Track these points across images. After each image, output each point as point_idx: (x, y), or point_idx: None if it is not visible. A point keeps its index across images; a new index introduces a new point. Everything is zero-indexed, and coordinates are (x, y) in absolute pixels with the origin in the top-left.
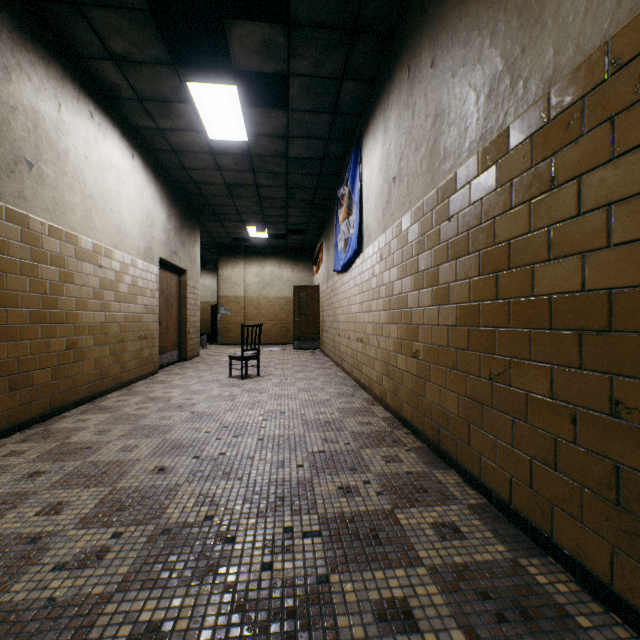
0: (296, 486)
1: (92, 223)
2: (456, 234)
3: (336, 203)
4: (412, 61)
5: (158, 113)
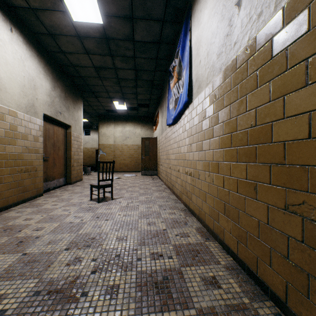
0: None
1: None
2: None
3: (168, 80)
4: None
5: None
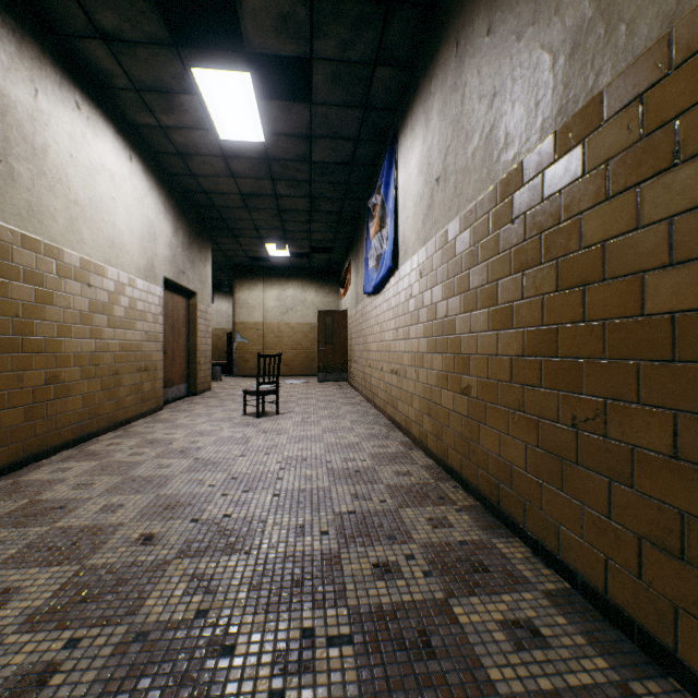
0: (319, 563)
1: (79, 234)
2: (523, 239)
3: (366, 216)
4: (461, 33)
5: (159, 107)
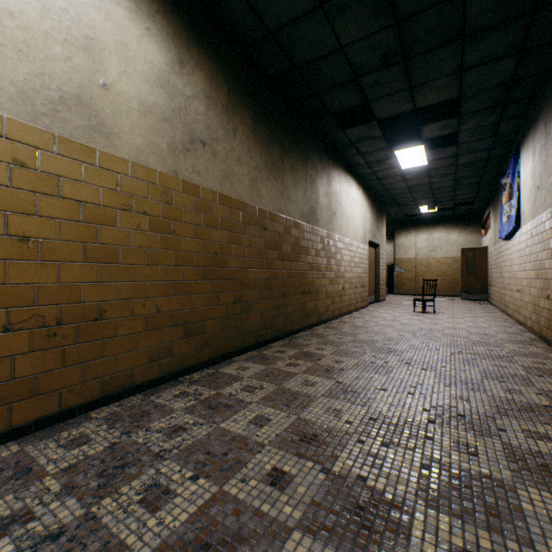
0: (463, 346)
1: (347, 231)
2: None
3: (501, 184)
4: (546, 123)
5: (374, 166)
